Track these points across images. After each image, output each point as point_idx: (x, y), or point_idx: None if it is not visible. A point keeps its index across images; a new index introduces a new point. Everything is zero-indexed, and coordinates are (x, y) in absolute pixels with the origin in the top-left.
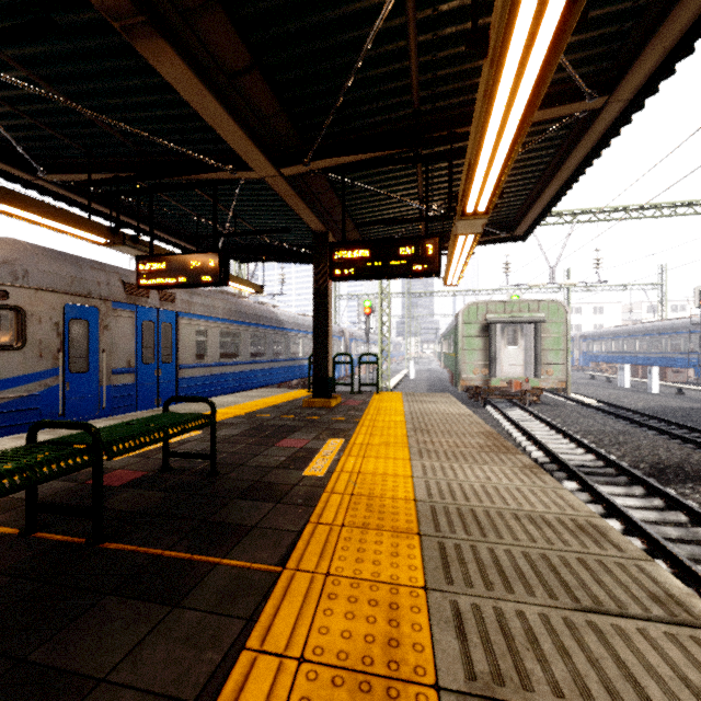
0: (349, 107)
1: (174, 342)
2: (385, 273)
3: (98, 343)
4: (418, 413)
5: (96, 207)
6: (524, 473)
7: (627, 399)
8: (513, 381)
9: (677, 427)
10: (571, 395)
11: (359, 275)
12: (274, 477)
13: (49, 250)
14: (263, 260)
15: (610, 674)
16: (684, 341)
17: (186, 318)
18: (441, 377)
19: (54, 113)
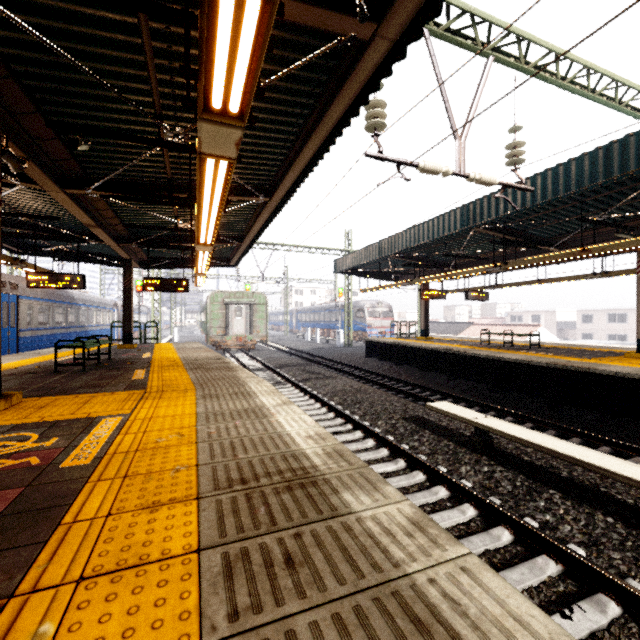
0: (153, 230)
1: (16, 314)
2: (167, 290)
3: None
4: (181, 347)
5: None
6: (211, 353)
7: (302, 346)
8: (238, 337)
9: (308, 355)
10: (276, 346)
11: (156, 290)
12: (133, 358)
13: None
14: (73, 261)
15: (206, 361)
16: (336, 315)
17: (23, 299)
18: (201, 340)
19: None
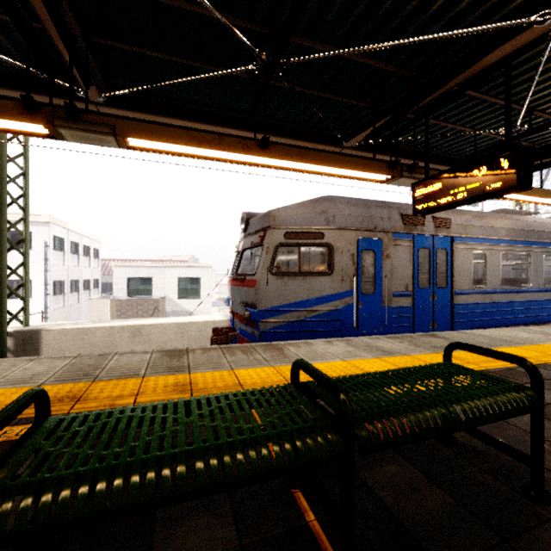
0: None
1: (449, 267)
2: None
3: (381, 269)
4: None
5: (381, 158)
6: None
7: None
8: None
9: None
10: None
11: None
12: None
13: (348, 198)
14: None
15: None
16: None
17: (462, 242)
18: None
19: (347, 81)
